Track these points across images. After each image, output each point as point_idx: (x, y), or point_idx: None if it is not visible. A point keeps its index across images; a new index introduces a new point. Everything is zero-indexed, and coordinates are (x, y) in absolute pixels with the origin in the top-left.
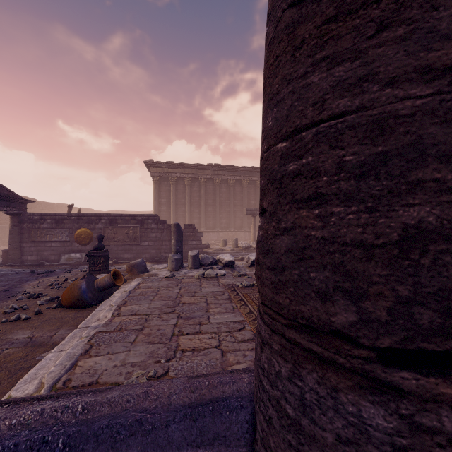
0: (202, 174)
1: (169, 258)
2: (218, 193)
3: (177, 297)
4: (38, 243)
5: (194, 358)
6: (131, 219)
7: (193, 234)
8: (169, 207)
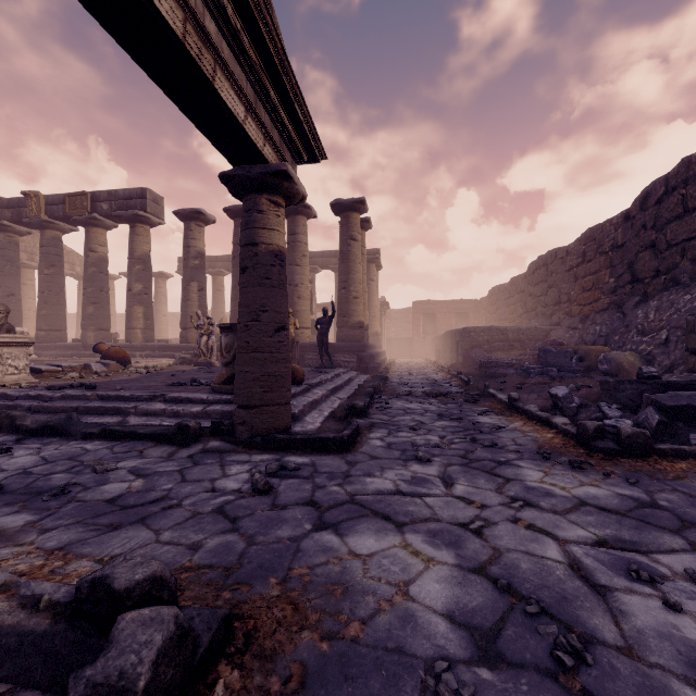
0: None
1: None
2: None
3: None
4: None
5: None
6: None
7: None
8: None
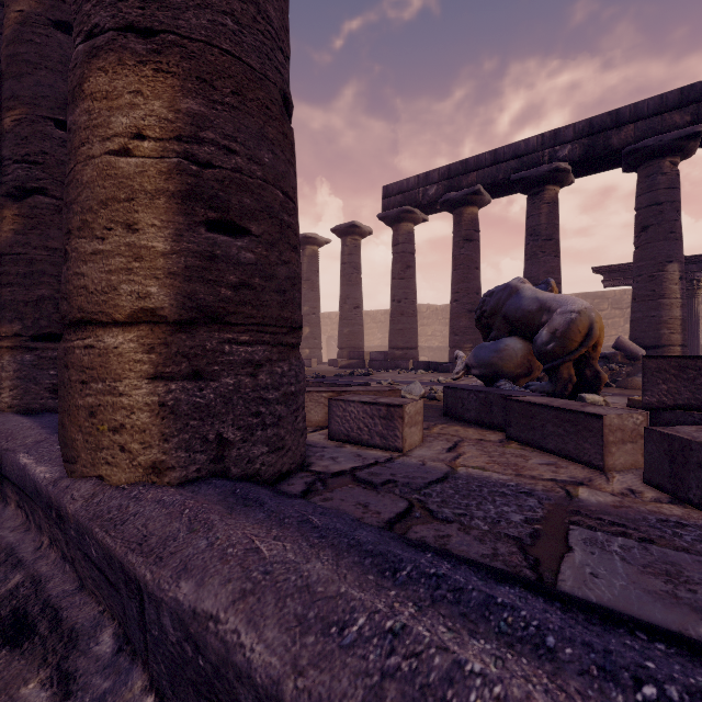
0: None
1: None
2: None
3: None
4: None
5: None
6: None
7: None
8: None
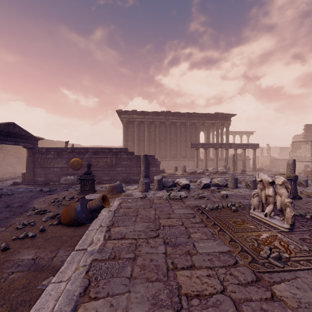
0: (157, 119)
1: (140, 181)
2: (168, 132)
3: (156, 219)
4: (45, 168)
5: (205, 311)
6: (108, 152)
7: (153, 162)
8: (133, 143)
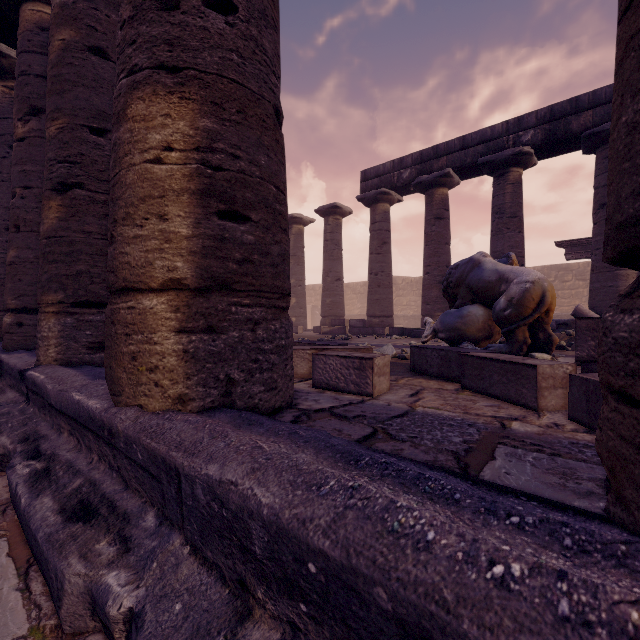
0: None
1: None
2: None
3: None
4: None
5: None
6: None
7: None
8: None
